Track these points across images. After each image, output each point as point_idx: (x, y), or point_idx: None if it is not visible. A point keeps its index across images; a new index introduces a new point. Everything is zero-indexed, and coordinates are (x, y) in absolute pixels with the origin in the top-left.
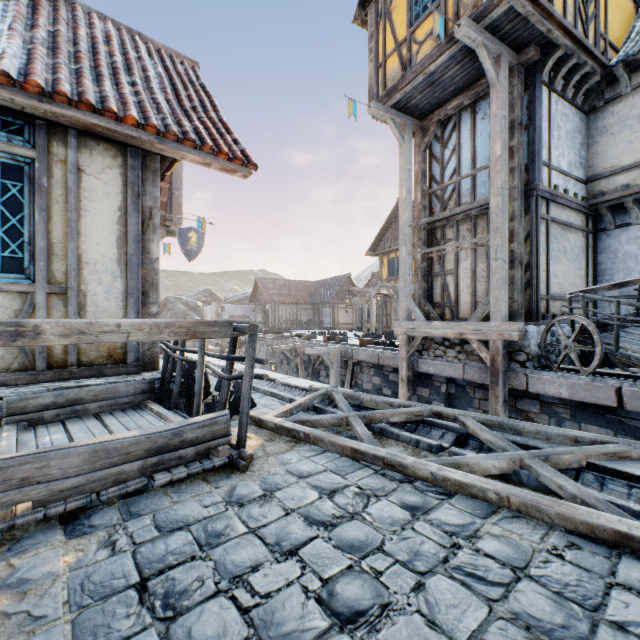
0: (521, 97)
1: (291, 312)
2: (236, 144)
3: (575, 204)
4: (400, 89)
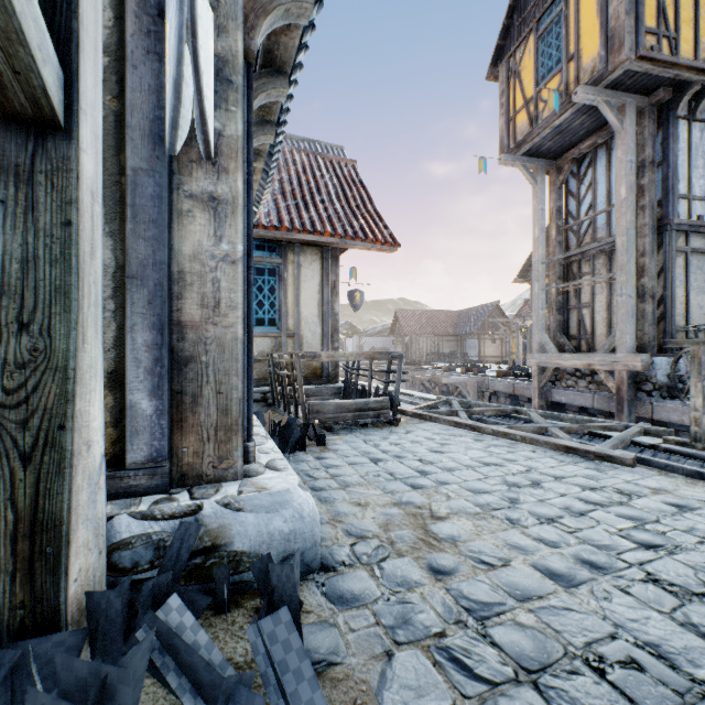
0: (653, 136)
1: (432, 344)
2: (386, 229)
3: None
4: (528, 141)
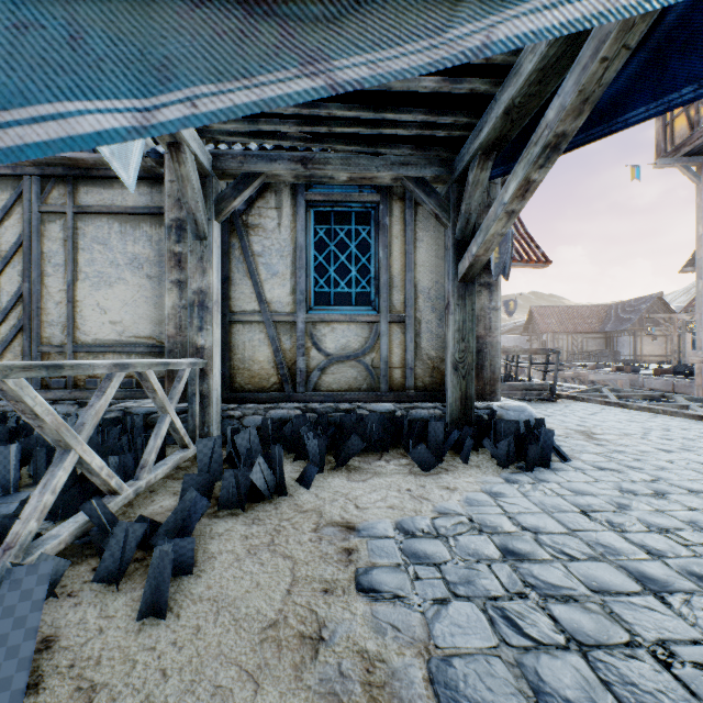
0: None
1: (574, 342)
2: (537, 249)
3: None
4: (688, 144)
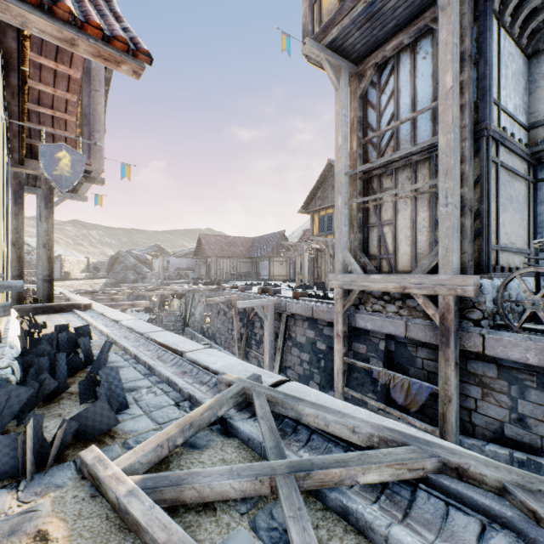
0: (471, 27)
1: (231, 265)
2: (126, 32)
3: (520, 150)
4: (337, 23)
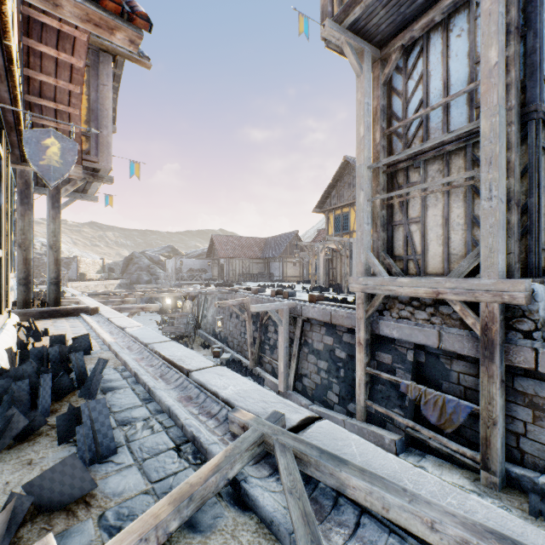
0: None
1: (244, 266)
2: None
3: None
4: (360, 0)
